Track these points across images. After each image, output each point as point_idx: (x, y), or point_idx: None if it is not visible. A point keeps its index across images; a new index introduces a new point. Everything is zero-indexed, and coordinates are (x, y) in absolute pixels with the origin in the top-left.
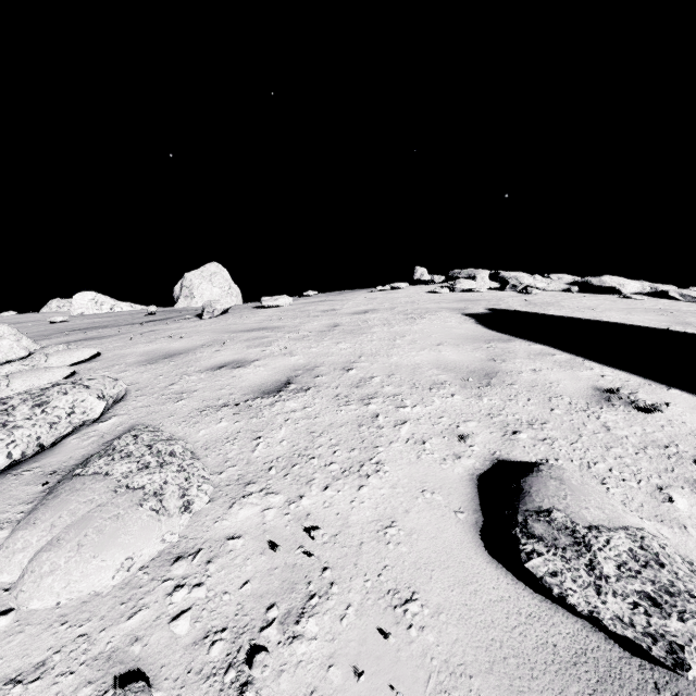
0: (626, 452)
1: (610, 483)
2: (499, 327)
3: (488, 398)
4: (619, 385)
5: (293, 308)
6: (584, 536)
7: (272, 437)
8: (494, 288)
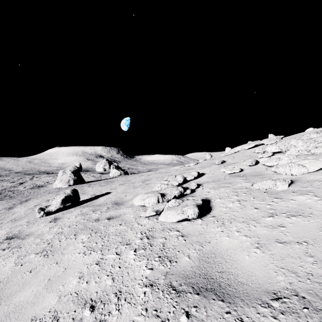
0: None
1: None
2: None
3: None
4: None
5: None
6: None
7: None
8: None
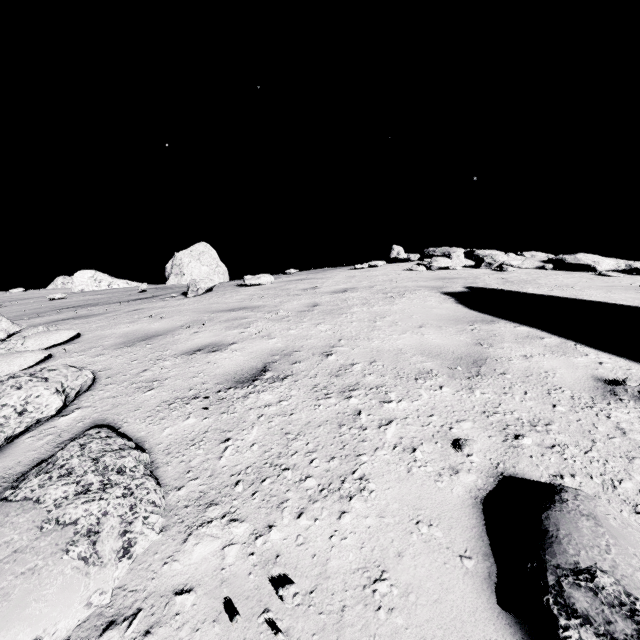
0: None
1: None
2: (480, 307)
3: (480, 391)
4: (621, 374)
5: (274, 286)
6: None
7: (242, 439)
8: (469, 266)
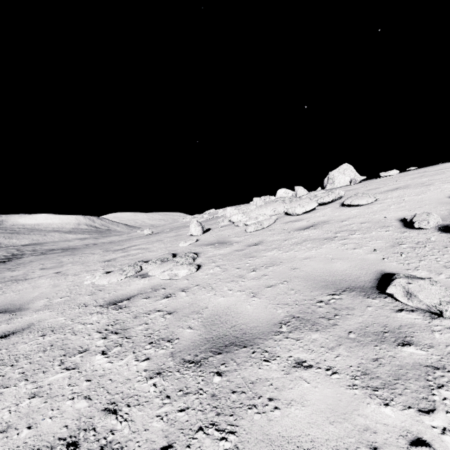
0: None
1: None
2: None
3: None
4: None
5: (398, 175)
6: None
7: (392, 195)
8: None
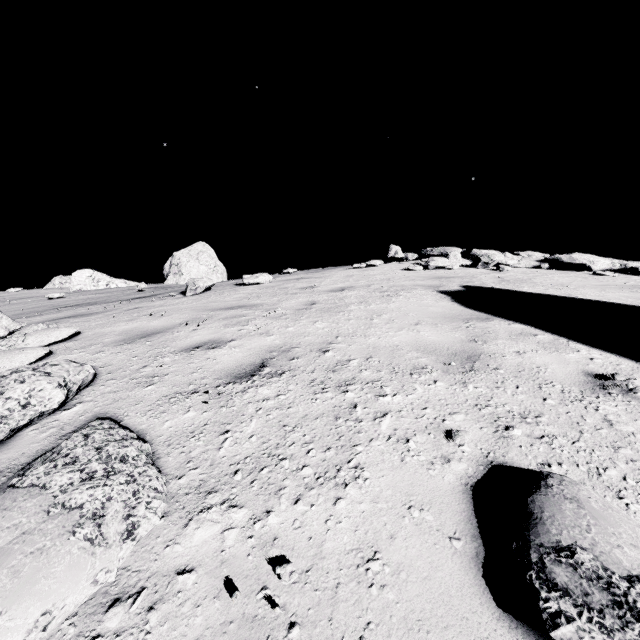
0: (638, 455)
1: (628, 497)
2: (476, 305)
3: (474, 385)
4: (611, 370)
5: (272, 285)
6: (626, 594)
7: (241, 431)
8: (466, 265)
